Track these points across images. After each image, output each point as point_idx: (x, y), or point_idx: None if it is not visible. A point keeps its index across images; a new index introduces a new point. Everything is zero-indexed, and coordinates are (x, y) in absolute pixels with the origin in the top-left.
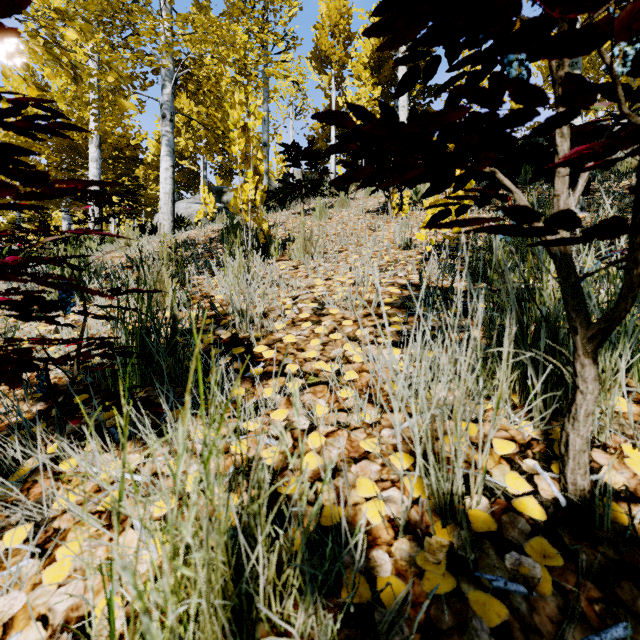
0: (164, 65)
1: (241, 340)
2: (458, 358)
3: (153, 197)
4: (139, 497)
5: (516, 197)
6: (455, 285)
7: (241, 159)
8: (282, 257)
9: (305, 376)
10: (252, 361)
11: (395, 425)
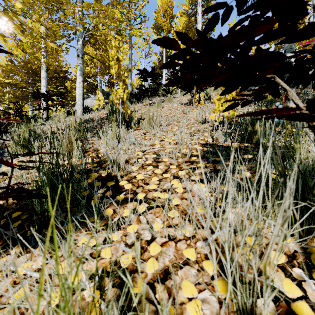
0: (78, 29)
1: (113, 177)
2: (265, 218)
3: (75, 97)
4: (35, 296)
5: (289, 94)
6: (232, 144)
7: (116, 76)
8: (137, 128)
9: (148, 201)
10: (118, 191)
11: (205, 238)
